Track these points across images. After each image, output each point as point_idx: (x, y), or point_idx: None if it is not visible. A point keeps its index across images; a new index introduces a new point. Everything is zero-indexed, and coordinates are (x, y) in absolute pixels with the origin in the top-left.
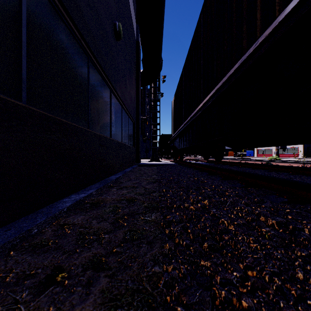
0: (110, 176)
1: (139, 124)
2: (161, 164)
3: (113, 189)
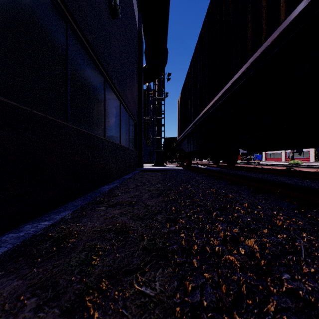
0: (103, 186)
1: (142, 125)
2: (166, 169)
3: (102, 207)
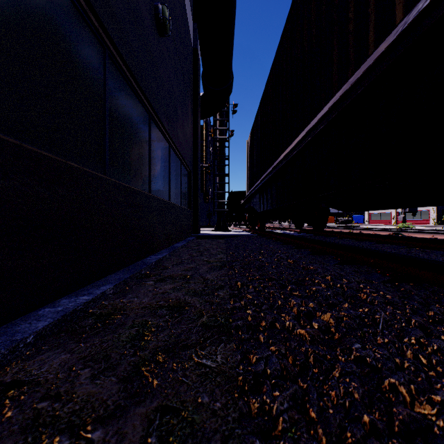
0: (148, 256)
1: (198, 175)
2: (231, 234)
3: (149, 281)
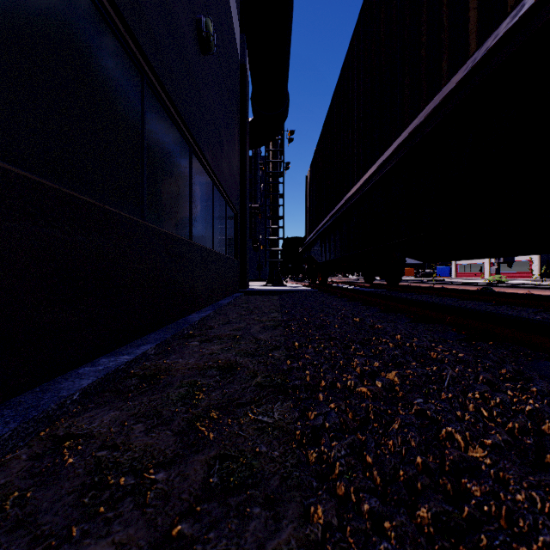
0: (189, 315)
1: (246, 217)
2: (287, 290)
3: (194, 342)
